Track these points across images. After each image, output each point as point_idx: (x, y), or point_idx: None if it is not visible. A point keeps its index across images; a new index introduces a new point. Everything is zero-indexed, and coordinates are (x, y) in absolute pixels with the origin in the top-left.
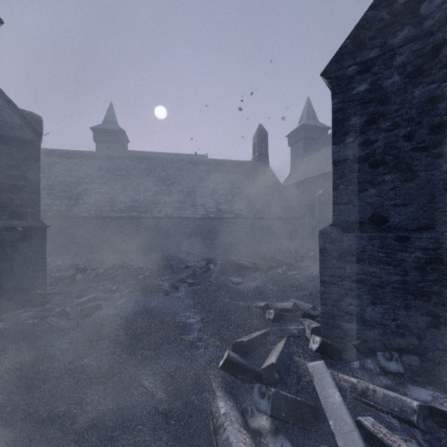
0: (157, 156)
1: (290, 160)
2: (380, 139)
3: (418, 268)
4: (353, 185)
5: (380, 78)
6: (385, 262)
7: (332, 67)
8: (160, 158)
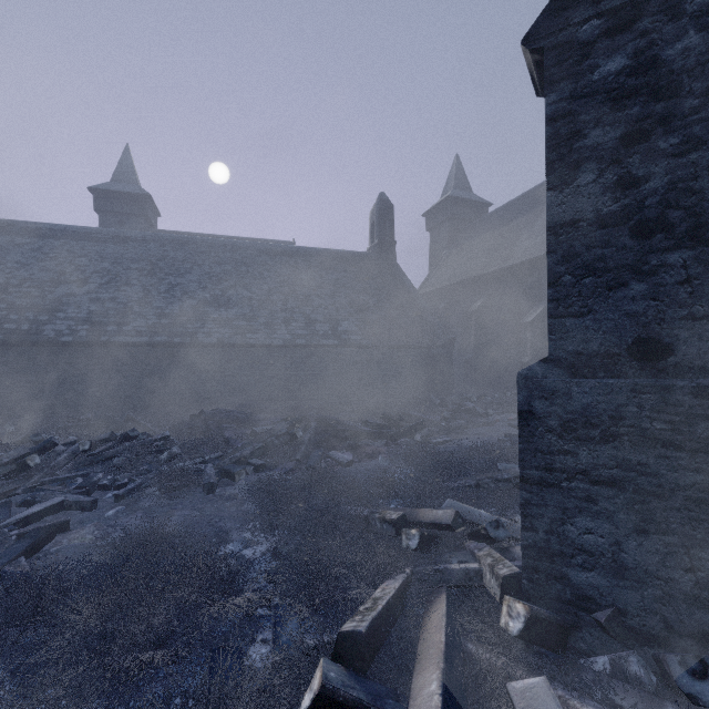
0: (207, 240)
1: (429, 253)
2: (656, 174)
3: None
4: (593, 275)
5: (657, 42)
6: (668, 442)
7: (548, 24)
8: (213, 242)
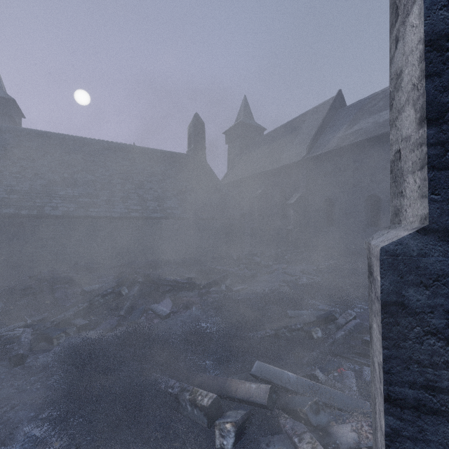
0: (59, 135)
1: (228, 158)
2: None
3: None
4: None
5: None
6: None
7: None
8: (65, 137)
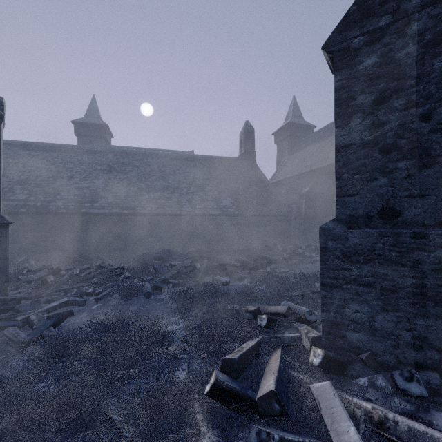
0: (141, 151)
1: (277, 158)
2: (392, 120)
3: (438, 270)
4: (359, 174)
5: (393, 49)
6: (398, 262)
7: (335, 38)
8: (145, 153)
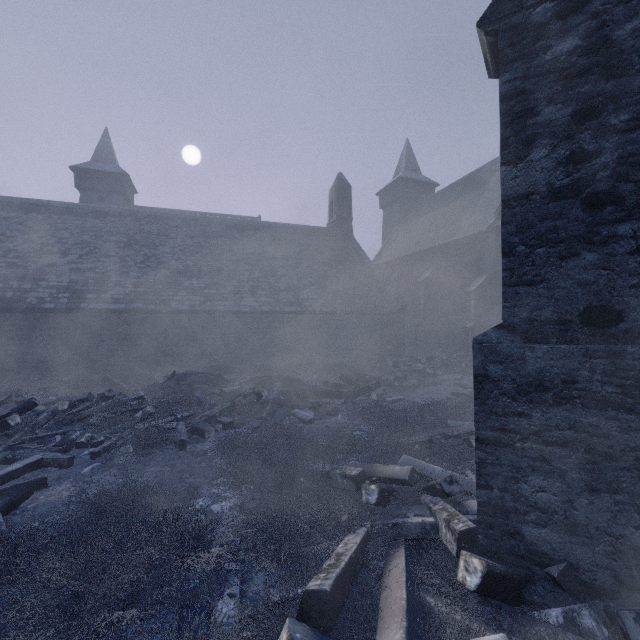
0: (180, 215)
1: (383, 228)
2: (607, 148)
3: None
4: (546, 245)
5: (608, 23)
6: (619, 405)
7: (502, 7)
8: (185, 217)
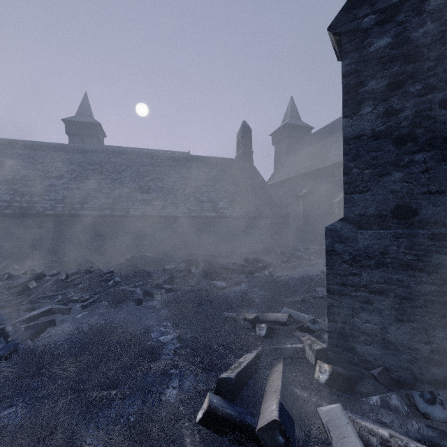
0: (135, 151)
1: (274, 159)
2: (407, 107)
3: None
4: (370, 168)
5: (408, 28)
6: (415, 267)
7: (343, 18)
8: (139, 152)
